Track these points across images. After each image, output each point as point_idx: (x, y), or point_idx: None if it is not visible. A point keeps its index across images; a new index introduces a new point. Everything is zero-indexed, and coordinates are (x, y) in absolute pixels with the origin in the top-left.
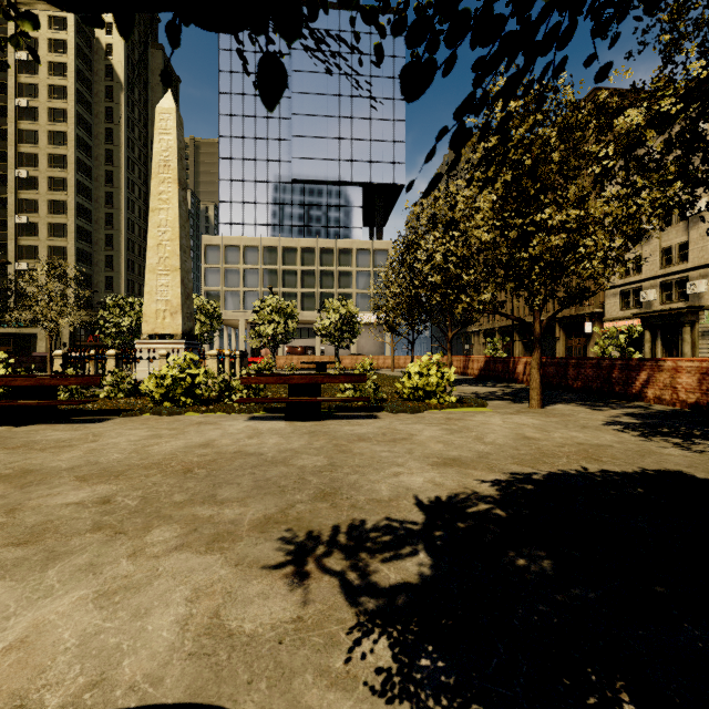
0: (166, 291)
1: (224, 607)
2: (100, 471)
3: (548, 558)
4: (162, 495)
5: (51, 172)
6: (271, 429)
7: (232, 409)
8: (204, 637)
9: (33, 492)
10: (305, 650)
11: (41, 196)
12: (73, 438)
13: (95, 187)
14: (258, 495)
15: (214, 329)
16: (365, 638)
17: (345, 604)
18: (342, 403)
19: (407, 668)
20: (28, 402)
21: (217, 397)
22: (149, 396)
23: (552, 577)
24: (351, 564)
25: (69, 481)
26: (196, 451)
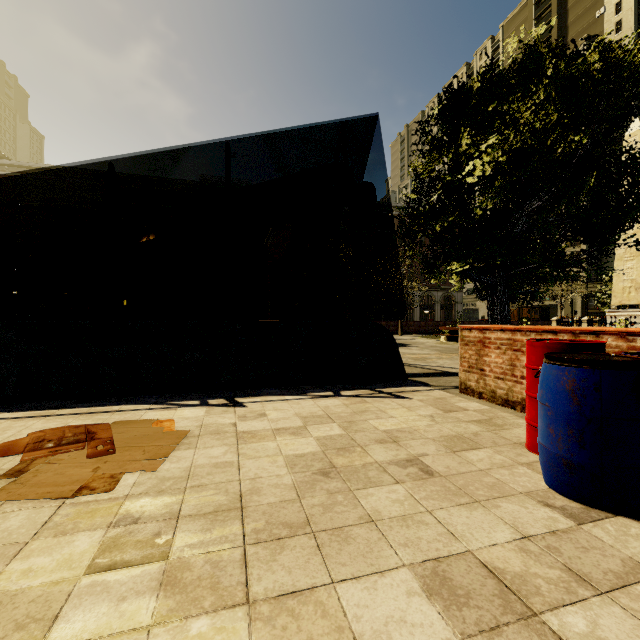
0: (631, 272)
1: None
2: None
3: None
4: None
5: None
6: None
7: None
8: None
9: None
10: None
11: None
12: None
13: None
14: None
15: None
16: None
17: None
18: None
19: None
20: None
21: None
22: None
23: None
24: None
25: None
26: None
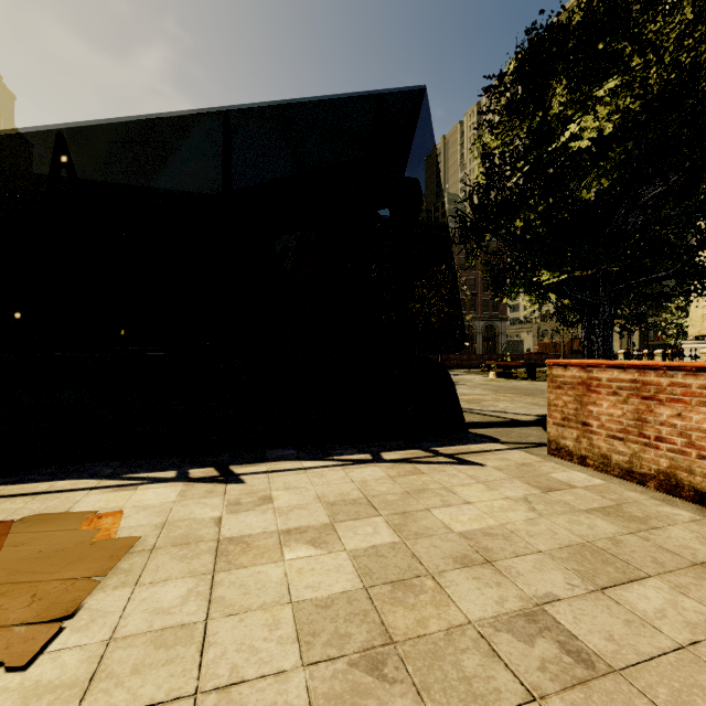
0: None
1: None
2: None
3: None
4: None
5: None
6: None
7: None
8: None
9: None
10: None
11: None
12: None
13: None
14: None
15: None
16: None
17: None
18: None
19: None
20: None
21: None
22: None
23: None
24: None
25: None
26: None
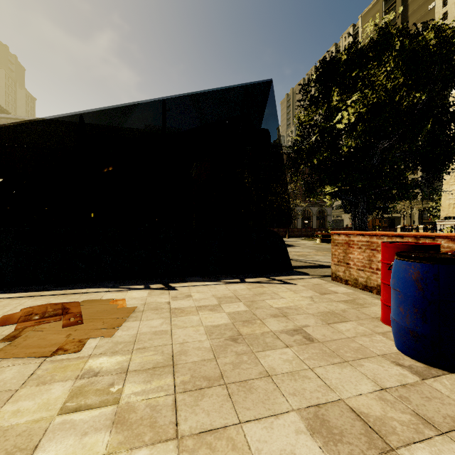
0: (454, 193)
1: None
2: None
3: None
4: None
5: None
6: None
7: None
8: None
9: None
10: None
11: None
12: None
13: None
14: None
15: None
16: None
17: None
18: None
19: None
20: None
21: None
22: None
23: None
24: None
25: None
26: None
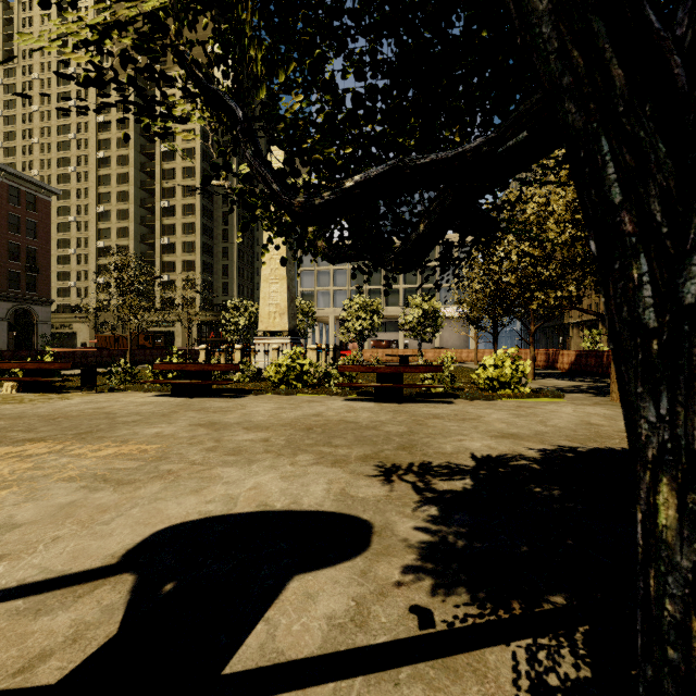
0: (276, 296)
1: (347, 487)
2: (255, 425)
3: (559, 490)
4: (298, 440)
5: (184, 200)
6: (363, 407)
7: (331, 392)
8: (339, 496)
9: (223, 433)
10: (391, 505)
11: (177, 221)
12: (229, 406)
13: (215, 209)
14: (359, 444)
15: (309, 326)
16: (424, 505)
17: (414, 493)
18: (422, 391)
19: (446, 517)
20: (196, 382)
21: (318, 383)
22: (270, 380)
23: (556, 498)
24: (420, 479)
25: (240, 429)
26: (312, 418)
